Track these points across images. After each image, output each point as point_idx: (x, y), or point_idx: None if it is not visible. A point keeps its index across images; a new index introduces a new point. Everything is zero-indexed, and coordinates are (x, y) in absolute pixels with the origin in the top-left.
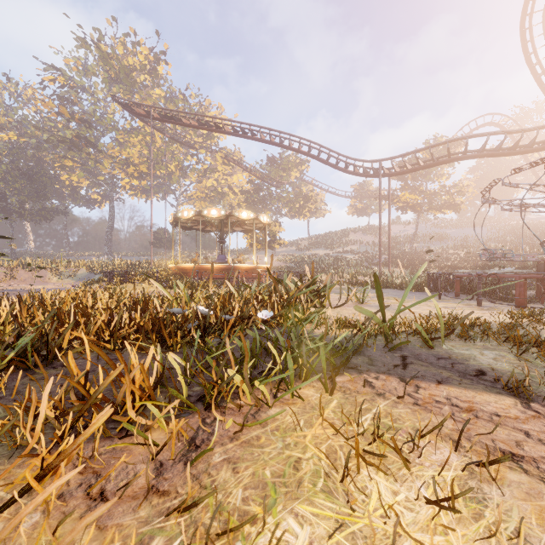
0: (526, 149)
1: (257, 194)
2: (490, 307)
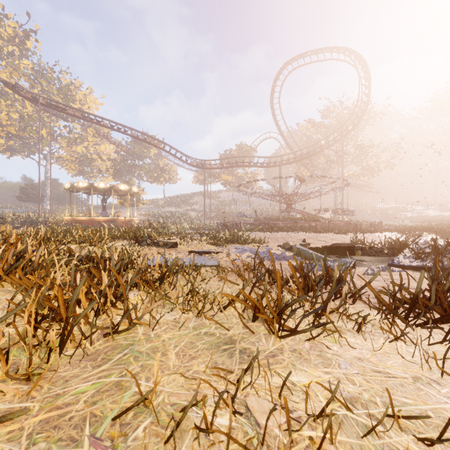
0: (267, 165)
1: (123, 163)
2: None
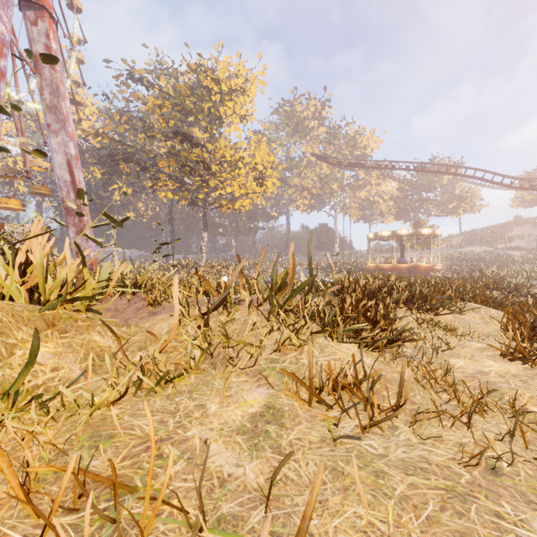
0: None
1: (408, 200)
2: None
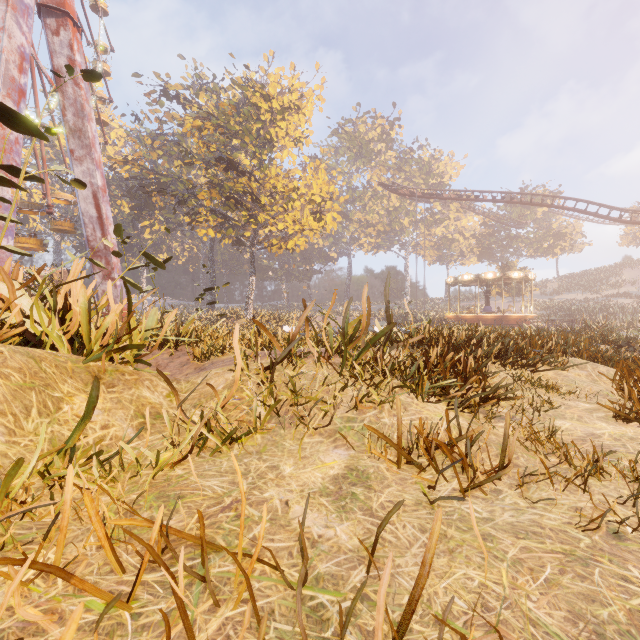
0: None
1: (494, 238)
2: None
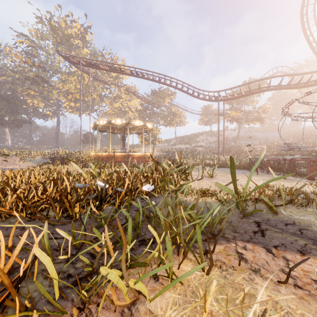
0: (305, 85)
1: (145, 112)
2: (292, 180)
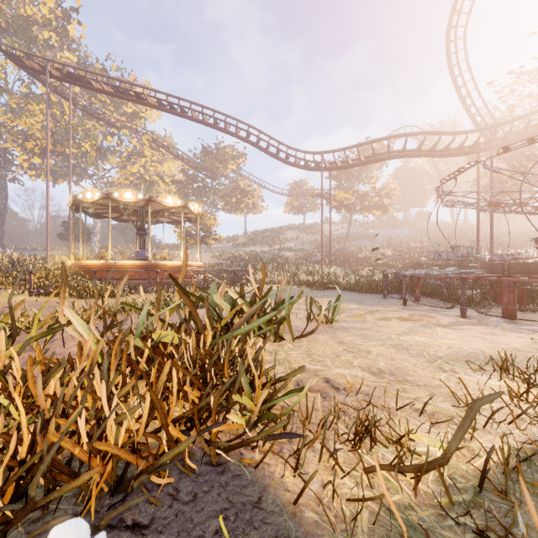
0: (456, 152)
1: (190, 185)
2: (478, 319)
